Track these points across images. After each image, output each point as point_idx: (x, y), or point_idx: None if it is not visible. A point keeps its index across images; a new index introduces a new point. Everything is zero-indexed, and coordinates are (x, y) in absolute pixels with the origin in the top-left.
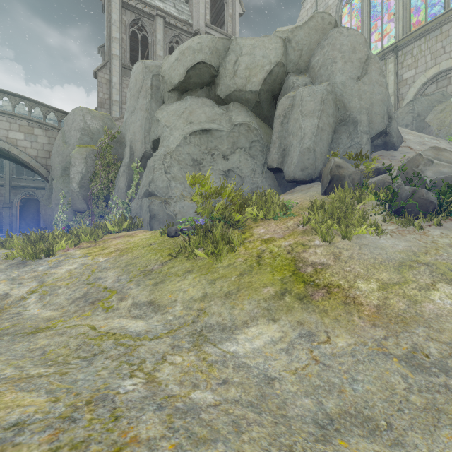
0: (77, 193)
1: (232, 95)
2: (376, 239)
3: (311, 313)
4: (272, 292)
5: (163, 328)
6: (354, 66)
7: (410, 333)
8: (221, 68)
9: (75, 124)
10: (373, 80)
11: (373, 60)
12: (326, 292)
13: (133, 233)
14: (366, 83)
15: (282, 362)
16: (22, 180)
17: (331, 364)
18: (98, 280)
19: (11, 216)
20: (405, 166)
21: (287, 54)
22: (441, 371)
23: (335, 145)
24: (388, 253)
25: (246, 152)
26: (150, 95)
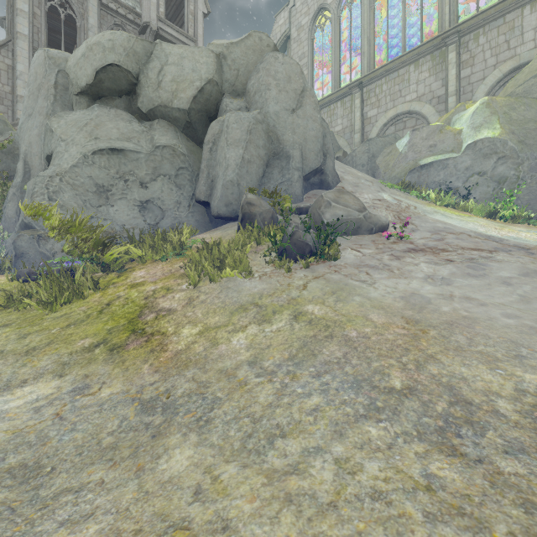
0: None
1: (156, 110)
2: (243, 281)
3: (108, 365)
4: (86, 344)
5: None
6: (290, 96)
7: (180, 376)
8: (142, 75)
9: None
10: (308, 115)
11: (308, 93)
12: (145, 340)
13: None
14: (300, 117)
15: (17, 422)
16: None
17: (68, 417)
18: None
19: None
20: (313, 207)
21: (223, 71)
22: (163, 410)
23: (267, 180)
24: (240, 296)
25: (171, 181)
26: (54, 96)
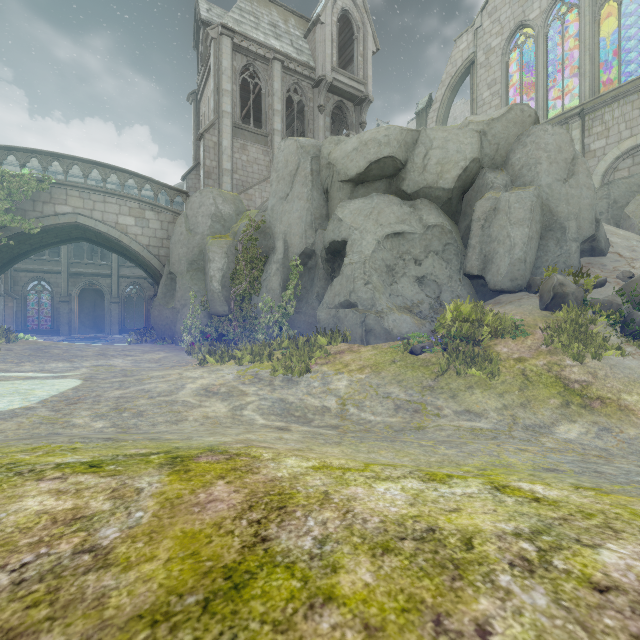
0: (219, 293)
1: (420, 192)
2: (620, 360)
3: (599, 417)
4: (558, 403)
5: (500, 426)
6: (560, 167)
7: None
8: (408, 161)
9: (203, 209)
10: (581, 183)
11: (580, 161)
12: (601, 403)
13: (349, 348)
14: (573, 186)
15: (600, 443)
16: (82, 265)
17: (633, 443)
18: (389, 394)
19: (69, 313)
20: (627, 285)
21: (482, 147)
22: None
23: (543, 253)
24: (636, 372)
25: (439, 256)
26: (311, 182)
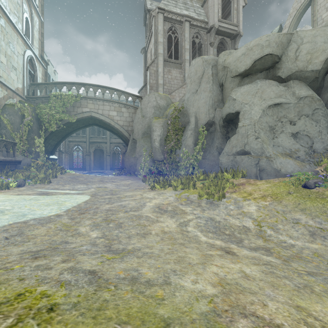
0: (158, 149)
1: (292, 75)
2: None
3: None
4: None
5: None
6: None
7: None
8: (283, 56)
9: (150, 104)
10: None
11: None
12: None
13: (247, 181)
14: None
15: None
16: (94, 138)
17: None
18: (297, 220)
19: (89, 160)
20: None
21: None
22: None
23: None
24: None
25: (309, 118)
26: (212, 80)
